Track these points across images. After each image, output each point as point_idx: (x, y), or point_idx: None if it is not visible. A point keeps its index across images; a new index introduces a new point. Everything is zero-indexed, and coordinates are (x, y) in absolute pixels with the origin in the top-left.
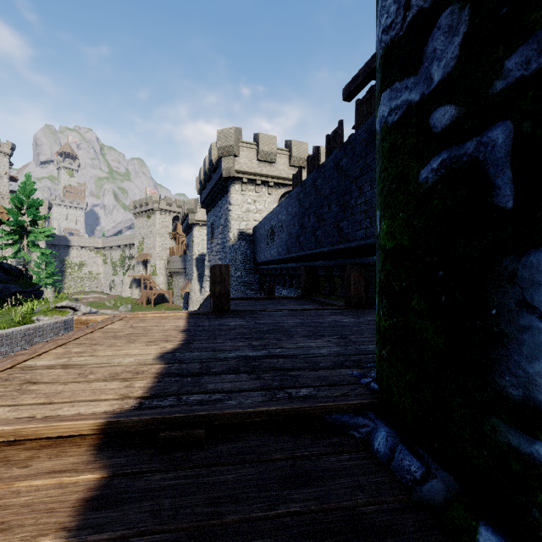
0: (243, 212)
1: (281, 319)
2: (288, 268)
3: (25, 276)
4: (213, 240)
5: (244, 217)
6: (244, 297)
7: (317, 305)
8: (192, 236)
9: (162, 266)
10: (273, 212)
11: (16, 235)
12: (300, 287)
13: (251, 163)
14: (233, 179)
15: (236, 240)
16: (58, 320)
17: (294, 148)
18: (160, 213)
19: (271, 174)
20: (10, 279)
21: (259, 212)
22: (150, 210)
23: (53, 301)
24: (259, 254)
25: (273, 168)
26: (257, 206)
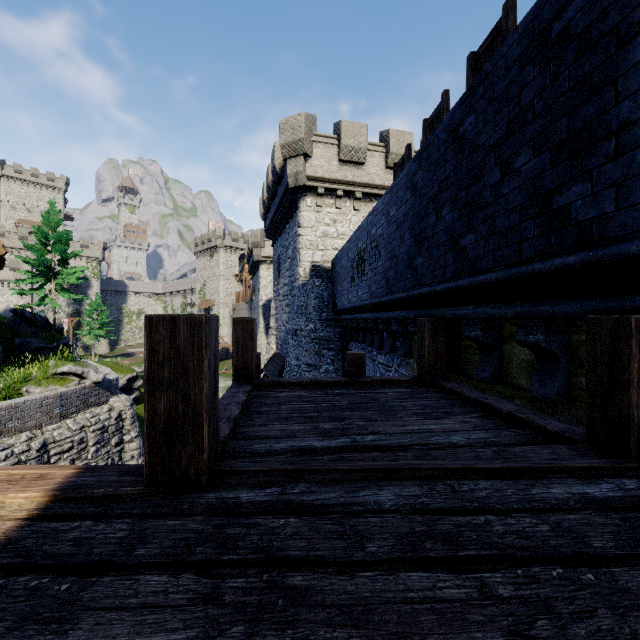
0: (318, 237)
1: (409, 632)
2: (388, 320)
3: (53, 328)
4: (280, 279)
5: (319, 244)
6: (301, 381)
7: (474, 417)
8: (258, 277)
9: (226, 314)
10: (362, 227)
11: (43, 277)
12: (411, 354)
13: (330, 164)
14: (303, 191)
15: (308, 277)
16: (49, 394)
17: (392, 141)
18: (224, 251)
19: (358, 181)
20: (33, 332)
21: (341, 236)
22: (213, 247)
23: (53, 365)
24: (340, 297)
25: (361, 171)
26: (339, 228)
